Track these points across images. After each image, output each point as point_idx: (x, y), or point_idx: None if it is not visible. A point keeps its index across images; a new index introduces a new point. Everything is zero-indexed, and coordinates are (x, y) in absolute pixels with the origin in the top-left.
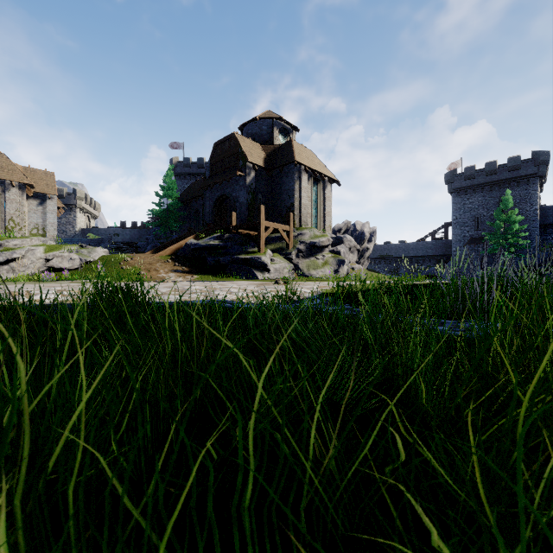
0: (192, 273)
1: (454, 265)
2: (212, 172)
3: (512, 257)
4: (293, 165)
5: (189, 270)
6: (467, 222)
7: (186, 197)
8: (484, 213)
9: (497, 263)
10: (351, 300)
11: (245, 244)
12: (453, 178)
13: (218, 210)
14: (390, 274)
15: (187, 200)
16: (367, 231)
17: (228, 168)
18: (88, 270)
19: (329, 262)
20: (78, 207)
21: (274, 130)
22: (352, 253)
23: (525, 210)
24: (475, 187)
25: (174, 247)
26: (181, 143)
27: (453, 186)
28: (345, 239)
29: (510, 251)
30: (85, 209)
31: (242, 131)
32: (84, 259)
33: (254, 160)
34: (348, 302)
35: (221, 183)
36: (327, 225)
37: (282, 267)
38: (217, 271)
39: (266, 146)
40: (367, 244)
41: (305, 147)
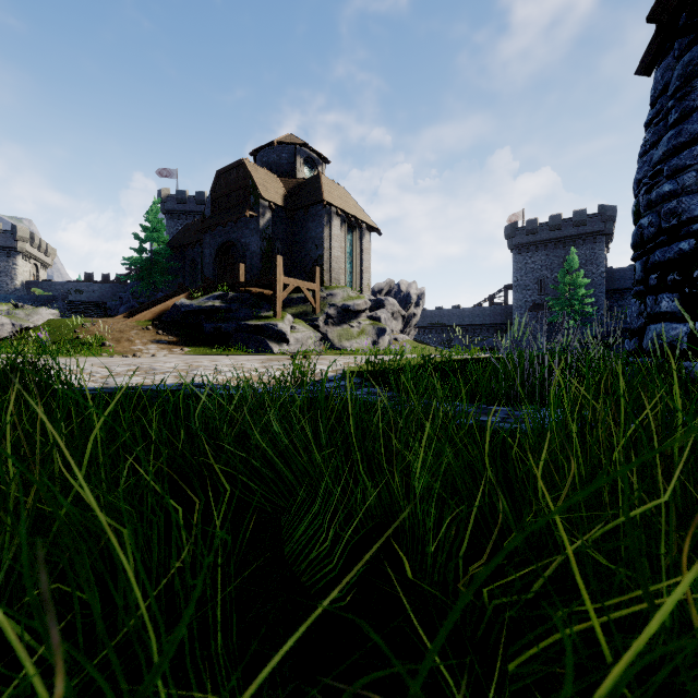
0: (182, 344)
1: (512, 335)
2: (213, 210)
3: (578, 325)
4: (321, 206)
5: (178, 340)
6: (530, 285)
7: (178, 242)
8: (547, 275)
9: (560, 332)
10: (383, 380)
11: (257, 306)
12: (513, 232)
13: (221, 261)
14: (443, 346)
15: (179, 246)
16: (414, 292)
17: (235, 205)
18: (25, 341)
19: (367, 331)
20: (19, 251)
21: (297, 160)
22: (395, 320)
23: (591, 272)
24: (538, 243)
25: (158, 309)
26: (173, 170)
27: (513, 241)
28: (386, 302)
29: (575, 320)
30: (30, 254)
31: (255, 159)
32: (18, 324)
33: (270, 196)
34: (379, 384)
35: (226, 225)
36: (365, 285)
37: (305, 337)
38: (217, 342)
39: (287, 180)
40: (414, 308)
41: (337, 184)
